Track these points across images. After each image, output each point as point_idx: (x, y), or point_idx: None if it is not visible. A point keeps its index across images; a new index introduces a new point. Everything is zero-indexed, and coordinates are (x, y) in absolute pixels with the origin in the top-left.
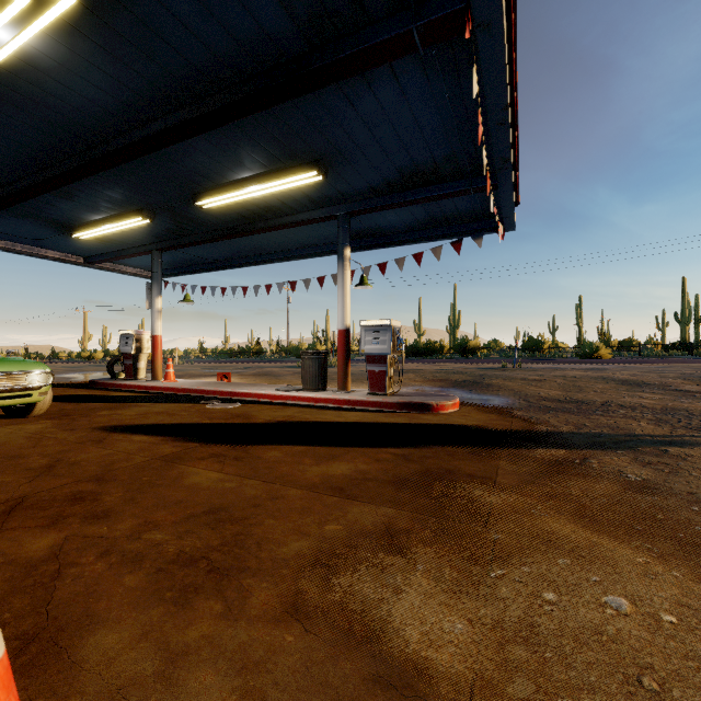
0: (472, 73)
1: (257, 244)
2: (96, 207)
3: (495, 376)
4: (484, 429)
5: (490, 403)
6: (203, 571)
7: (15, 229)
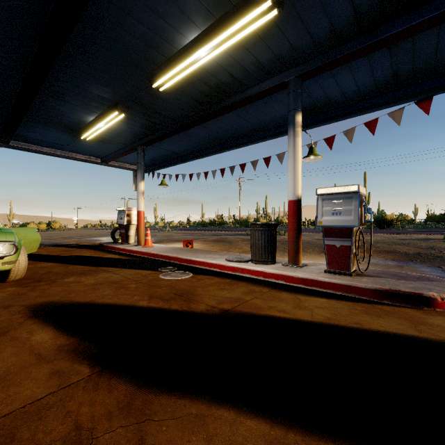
0: None
1: (213, 134)
2: (85, 107)
3: None
4: None
5: None
6: None
7: (49, 137)
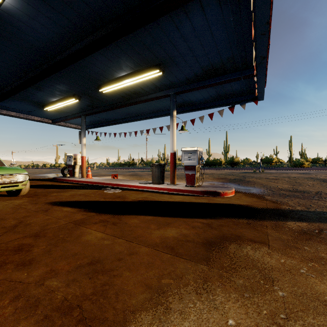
0: (248, 3)
1: (130, 111)
2: (53, 94)
3: (251, 176)
4: (252, 207)
5: (251, 191)
6: (74, 320)
7: (19, 106)
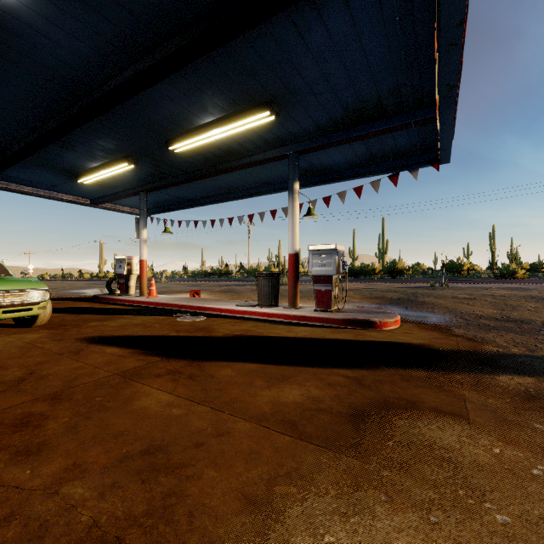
0: None
1: (222, 184)
2: (93, 156)
3: (426, 294)
4: (432, 349)
5: (428, 320)
6: None
7: (37, 177)
